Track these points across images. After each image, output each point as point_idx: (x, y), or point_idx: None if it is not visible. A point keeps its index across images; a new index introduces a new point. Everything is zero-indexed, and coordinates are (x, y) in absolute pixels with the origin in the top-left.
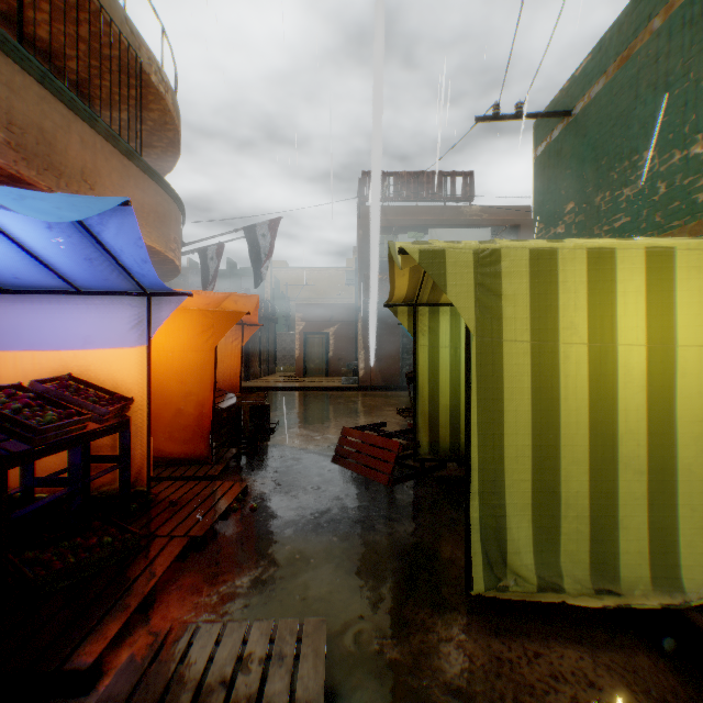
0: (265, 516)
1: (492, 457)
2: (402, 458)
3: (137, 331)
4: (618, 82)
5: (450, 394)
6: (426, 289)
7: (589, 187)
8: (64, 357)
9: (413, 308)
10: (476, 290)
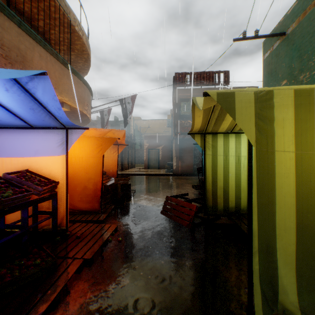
0: (125, 245)
1: (267, 228)
2: (197, 212)
3: (61, 147)
4: (314, 13)
5: (223, 180)
6: (211, 124)
7: (295, 71)
8: (25, 160)
9: (203, 134)
10: (255, 118)
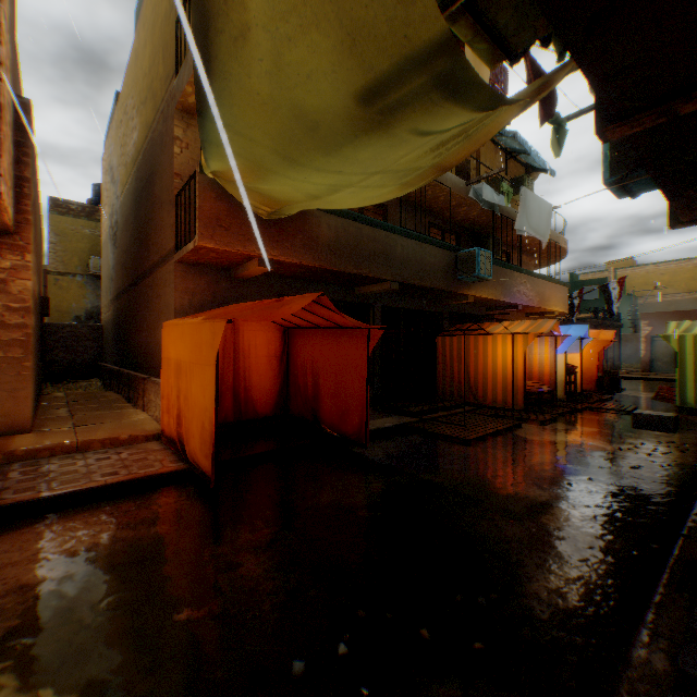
0: (619, 402)
1: (680, 378)
2: None
3: (576, 349)
4: None
5: None
6: None
7: None
8: None
9: None
10: (676, 343)
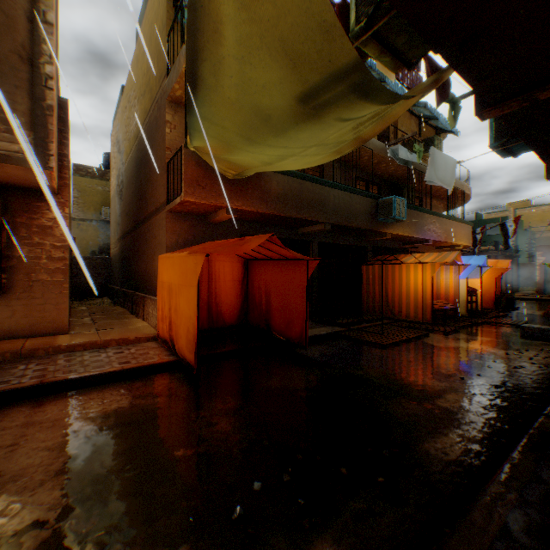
0: (512, 318)
1: None
2: None
3: (477, 275)
4: None
5: None
6: None
7: None
8: None
9: None
10: None
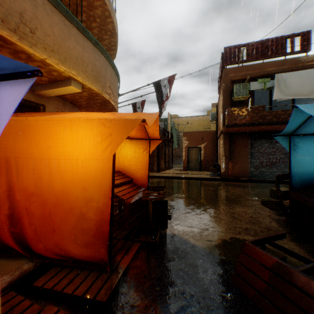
0: None
1: None
2: None
3: None
4: None
5: None
6: None
7: None
8: None
9: None
10: None
